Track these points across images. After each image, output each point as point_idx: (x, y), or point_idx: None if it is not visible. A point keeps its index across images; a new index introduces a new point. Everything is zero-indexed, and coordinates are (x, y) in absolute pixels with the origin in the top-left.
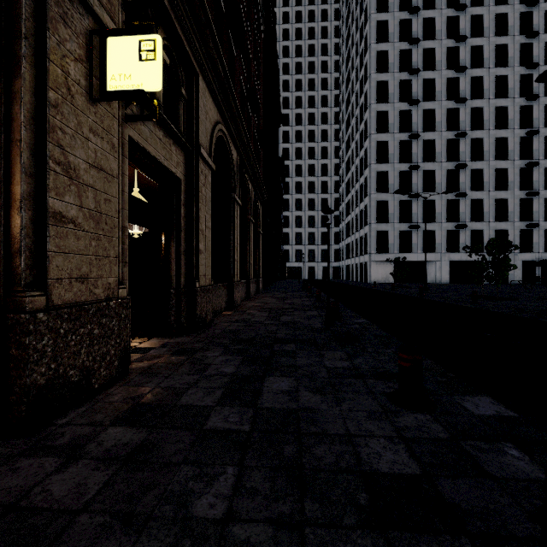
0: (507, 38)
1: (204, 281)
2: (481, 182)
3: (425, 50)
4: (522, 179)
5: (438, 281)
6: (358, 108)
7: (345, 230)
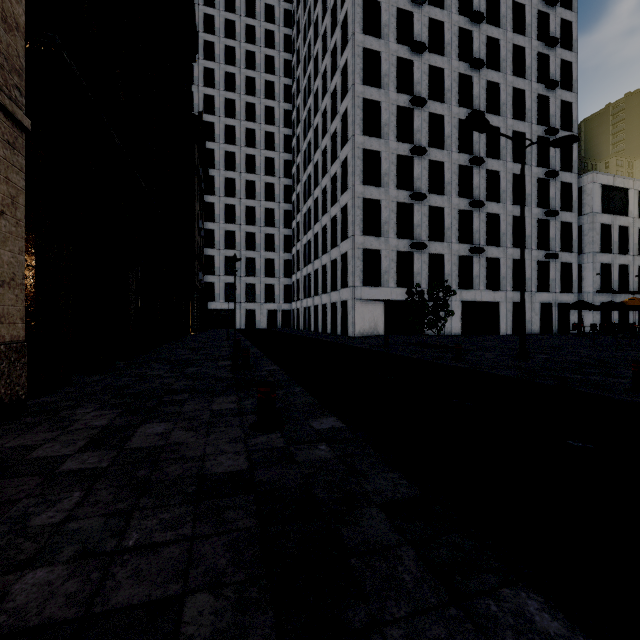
0: None
1: None
2: (497, 190)
3: None
4: (538, 194)
5: (448, 332)
6: (328, 56)
7: (303, 254)
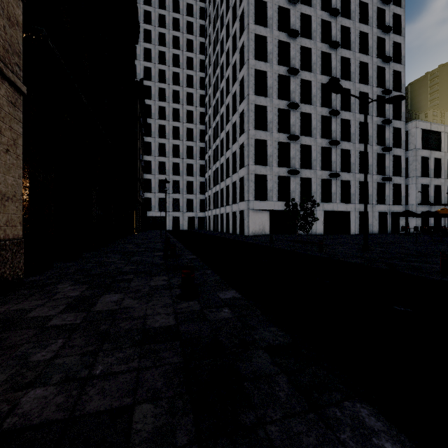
0: None
1: None
2: (348, 133)
3: None
4: (377, 136)
5: (314, 232)
6: (230, 39)
7: (213, 178)
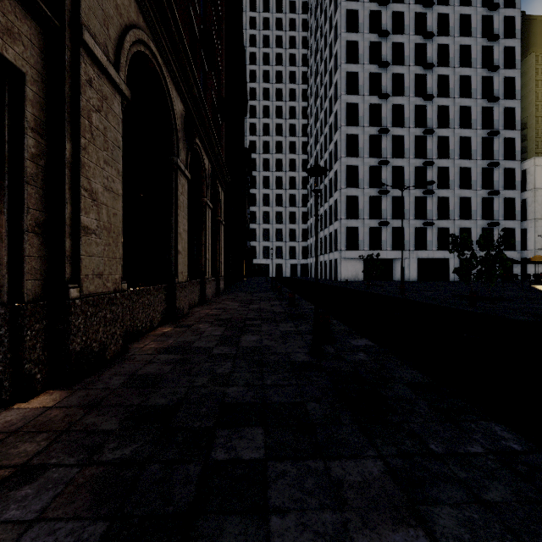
0: (470, 40)
1: (99, 285)
2: (447, 180)
3: (394, 44)
4: (484, 179)
5: (407, 279)
6: (327, 101)
7: (314, 226)
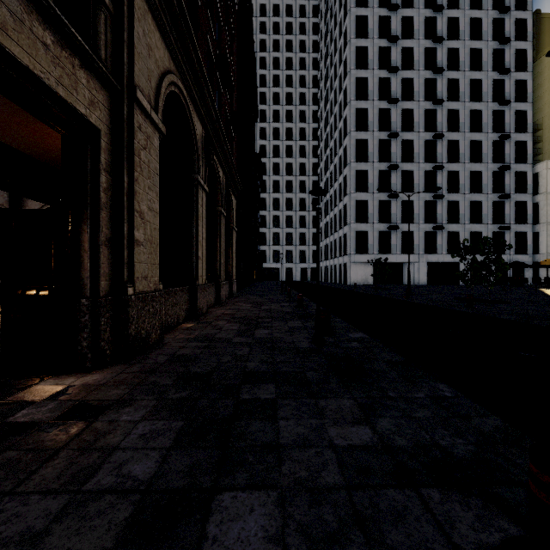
0: (481, 43)
1: (145, 285)
2: (457, 184)
3: (403, 49)
4: (495, 183)
5: (417, 283)
6: (337, 106)
7: (324, 230)
